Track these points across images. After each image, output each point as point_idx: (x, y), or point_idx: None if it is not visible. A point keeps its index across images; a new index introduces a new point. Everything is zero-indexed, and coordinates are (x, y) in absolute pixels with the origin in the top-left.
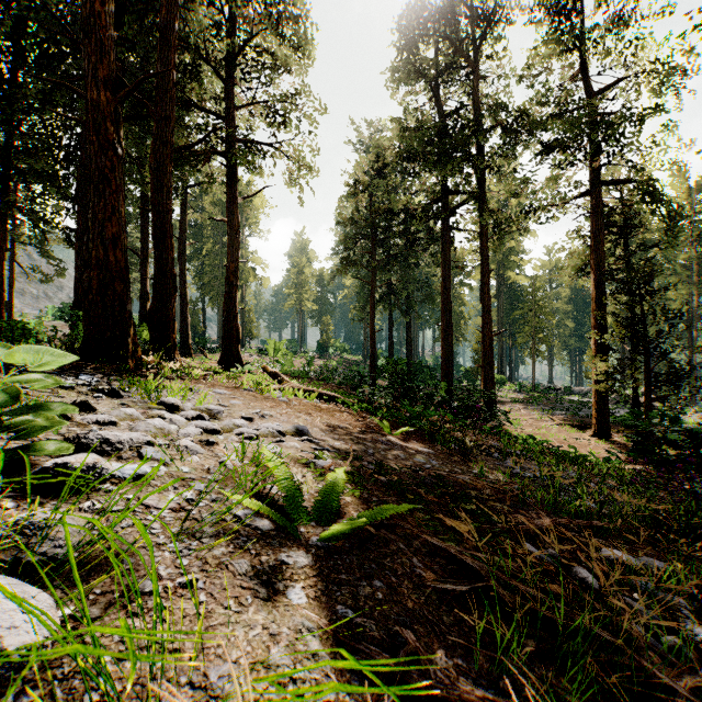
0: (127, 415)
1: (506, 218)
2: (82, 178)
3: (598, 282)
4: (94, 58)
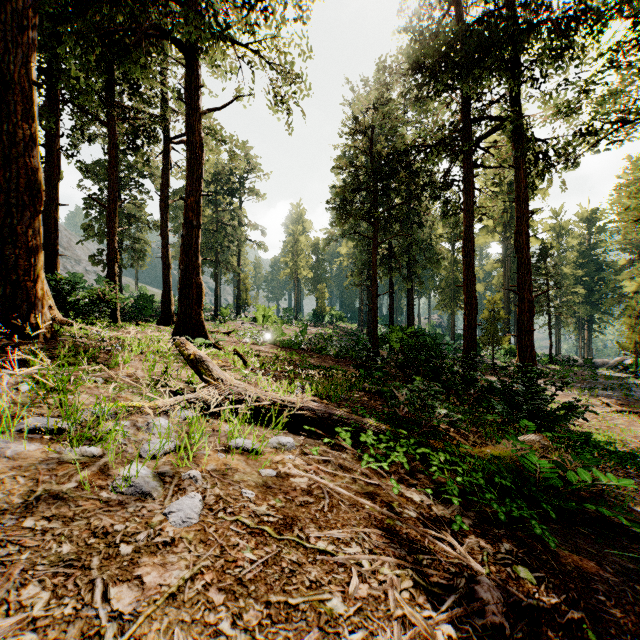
0: None
1: (551, 146)
2: None
3: None
4: None
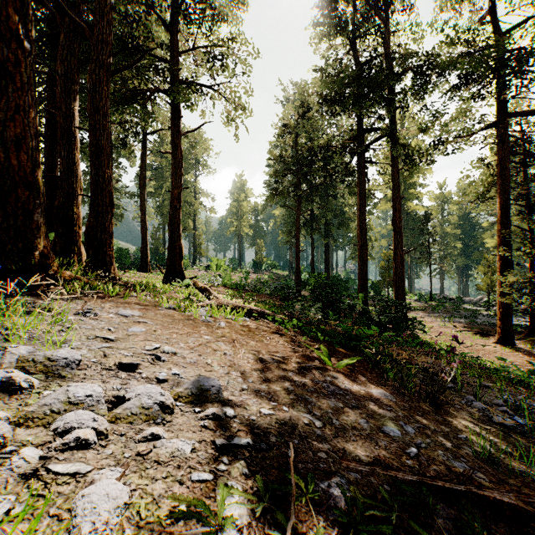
0: None
1: (415, 151)
2: (50, 119)
3: (502, 205)
4: None
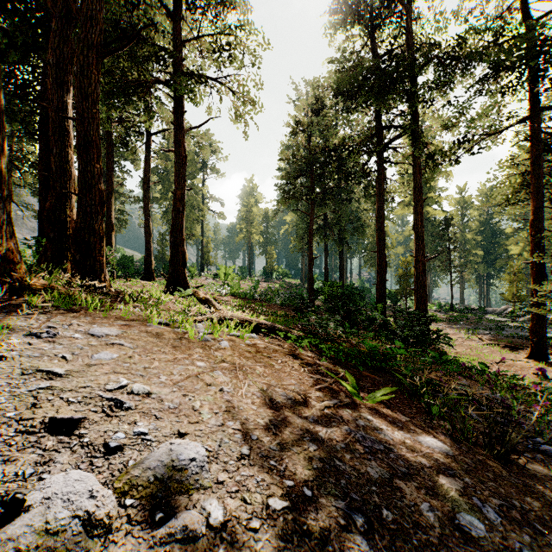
0: None
1: (438, 150)
2: (44, 115)
3: (534, 207)
4: None
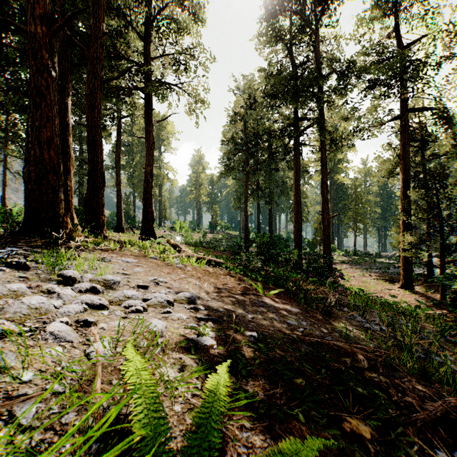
0: (11, 291)
1: (339, 136)
2: None
3: (404, 180)
4: (32, 0)
